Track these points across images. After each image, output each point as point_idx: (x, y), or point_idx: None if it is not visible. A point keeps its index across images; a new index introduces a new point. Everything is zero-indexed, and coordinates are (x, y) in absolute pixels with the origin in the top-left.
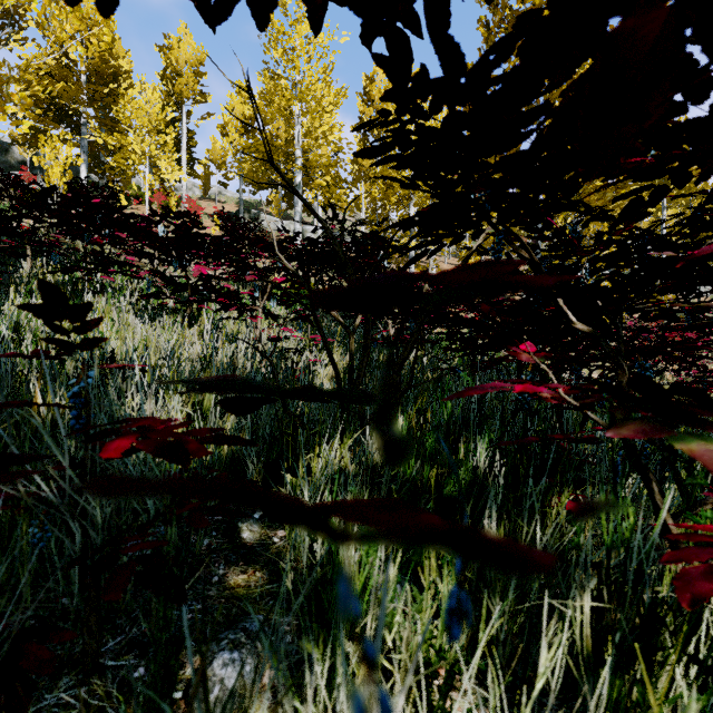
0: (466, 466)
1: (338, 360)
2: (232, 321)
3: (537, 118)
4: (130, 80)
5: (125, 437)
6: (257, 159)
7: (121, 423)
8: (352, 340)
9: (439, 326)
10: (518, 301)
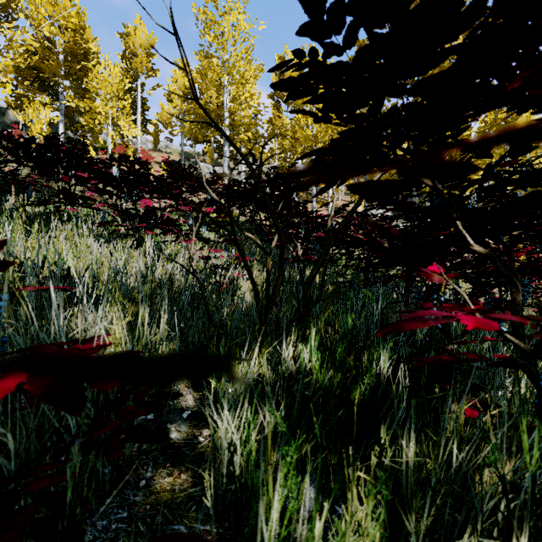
0: (371, 373)
1: (256, 275)
2: (173, 244)
3: (466, 29)
4: (98, 60)
5: (14, 374)
6: (195, 119)
7: (26, 352)
8: (269, 260)
9: (338, 248)
10: (417, 225)
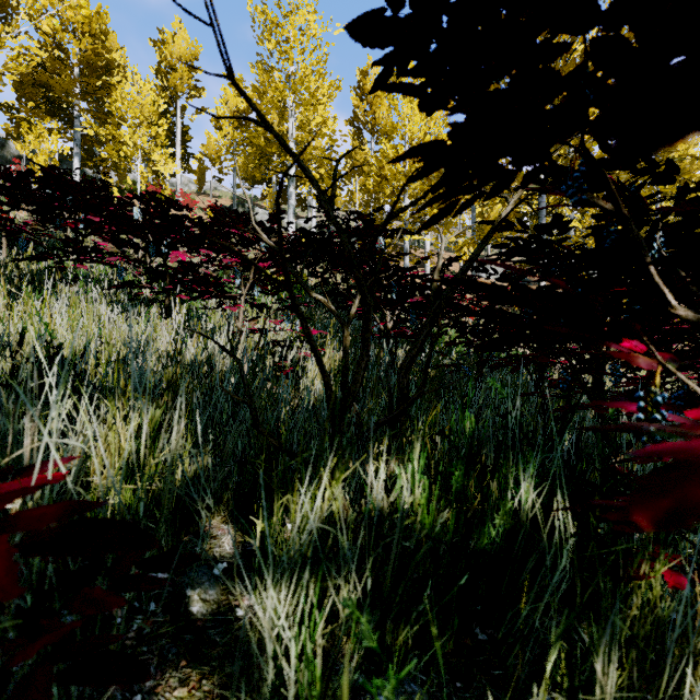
0: (506, 508)
1: (330, 355)
2: (219, 313)
3: None
4: (125, 75)
5: None
6: (251, 152)
7: None
8: (347, 333)
9: (443, 318)
10: (578, 278)
